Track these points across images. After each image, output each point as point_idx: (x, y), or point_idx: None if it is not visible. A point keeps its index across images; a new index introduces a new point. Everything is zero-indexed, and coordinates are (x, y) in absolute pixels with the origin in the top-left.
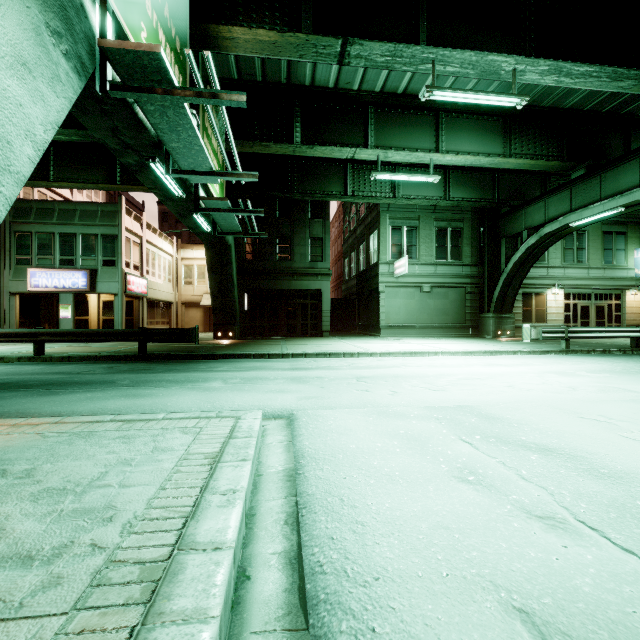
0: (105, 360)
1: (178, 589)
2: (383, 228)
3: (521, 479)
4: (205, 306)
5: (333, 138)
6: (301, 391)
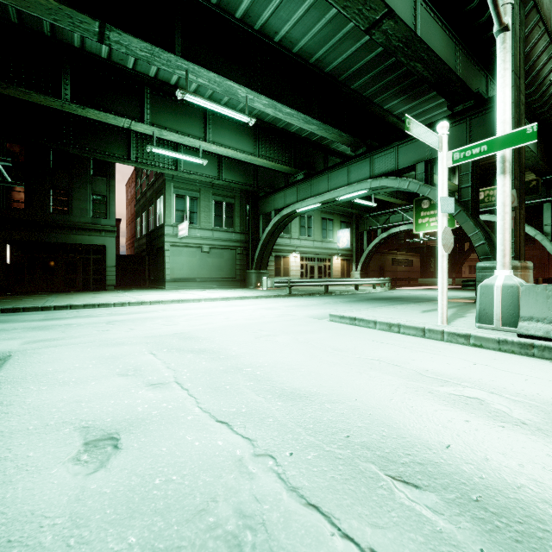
0: None
1: None
2: (168, 195)
3: (166, 368)
4: None
5: (108, 105)
6: (35, 336)
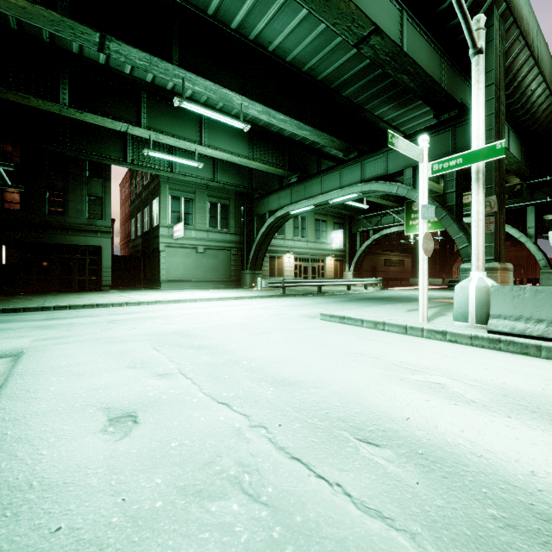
0: None
1: None
2: (163, 196)
3: (170, 362)
4: None
5: (105, 109)
6: (43, 335)
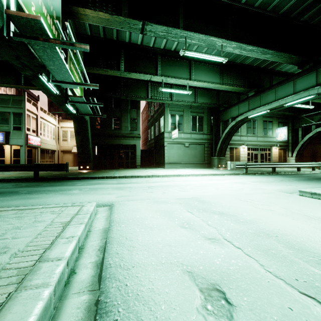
0: (13, 181)
1: (36, 276)
2: (166, 115)
3: (207, 225)
4: (74, 152)
5: (140, 69)
6: (119, 193)
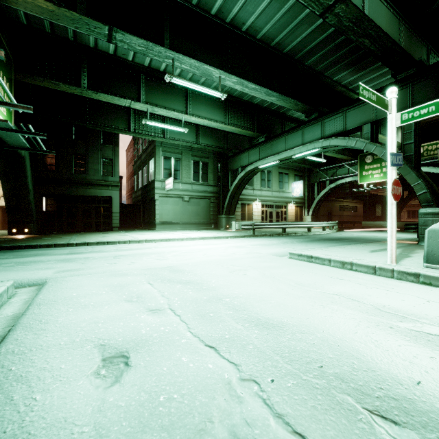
0: None
1: None
2: (158, 157)
3: (161, 296)
4: (3, 207)
5: (114, 90)
6: (63, 267)
